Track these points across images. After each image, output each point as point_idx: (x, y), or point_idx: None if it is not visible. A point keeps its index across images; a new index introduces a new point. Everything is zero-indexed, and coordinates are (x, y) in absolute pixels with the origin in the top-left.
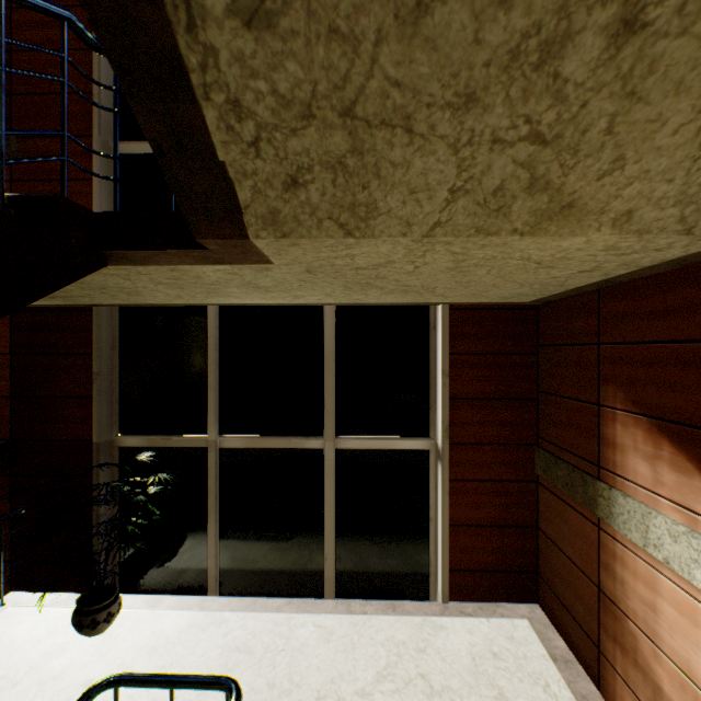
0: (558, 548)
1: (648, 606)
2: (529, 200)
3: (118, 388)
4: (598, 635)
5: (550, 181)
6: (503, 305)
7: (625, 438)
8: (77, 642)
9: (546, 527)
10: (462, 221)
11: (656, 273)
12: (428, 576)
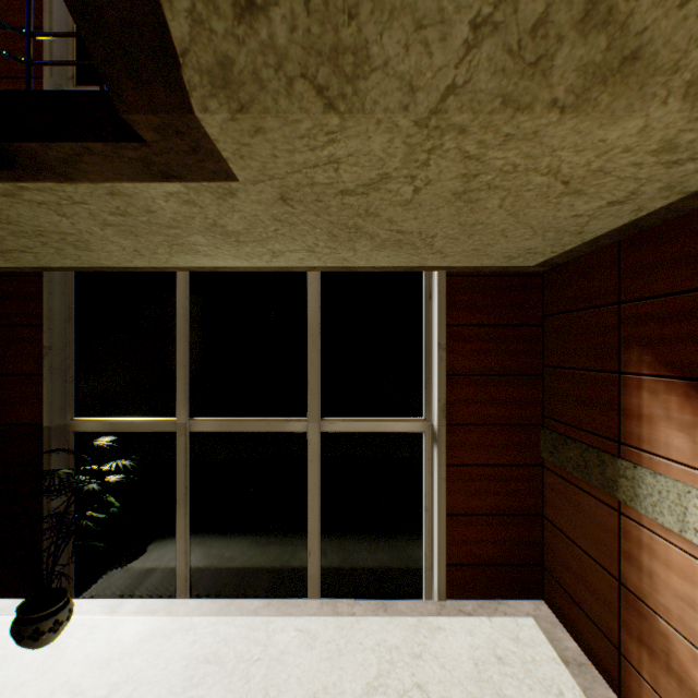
0: (567, 537)
1: (686, 601)
2: (580, 46)
3: (75, 365)
4: (619, 635)
5: (614, 7)
6: (505, 271)
7: (655, 407)
8: (17, 656)
9: (552, 515)
10: (485, 85)
11: (697, 207)
12: (423, 572)
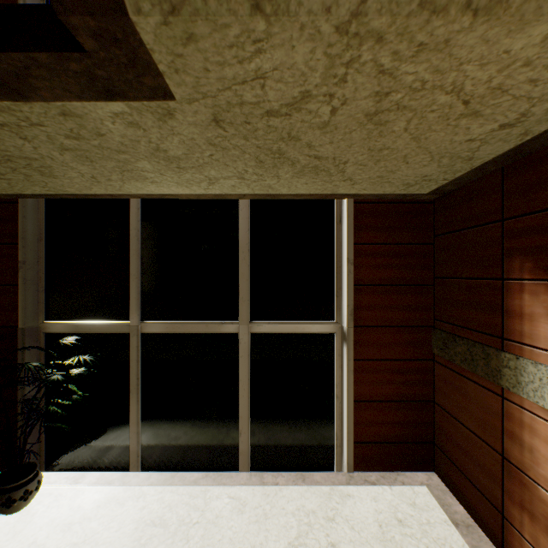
0: (455, 419)
1: None
2: None
3: (45, 277)
4: (502, 502)
5: None
6: (402, 199)
7: (535, 307)
8: None
9: (442, 401)
10: None
11: None
12: (334, 448)
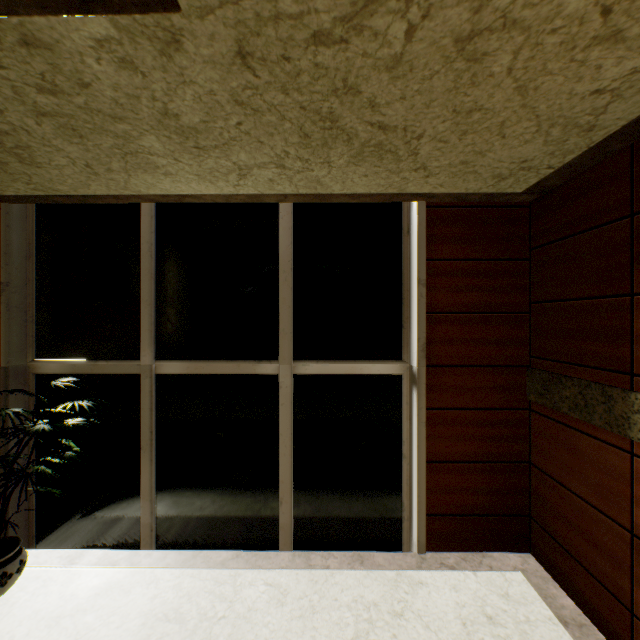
0: (561, 485)
1: None
2: None
3: (35, 304)
4: (631, 595)
5: None
6: (489, 202)
7: None
8: None
9: (542, 461)
10: None
11: None
12: (401, 522)
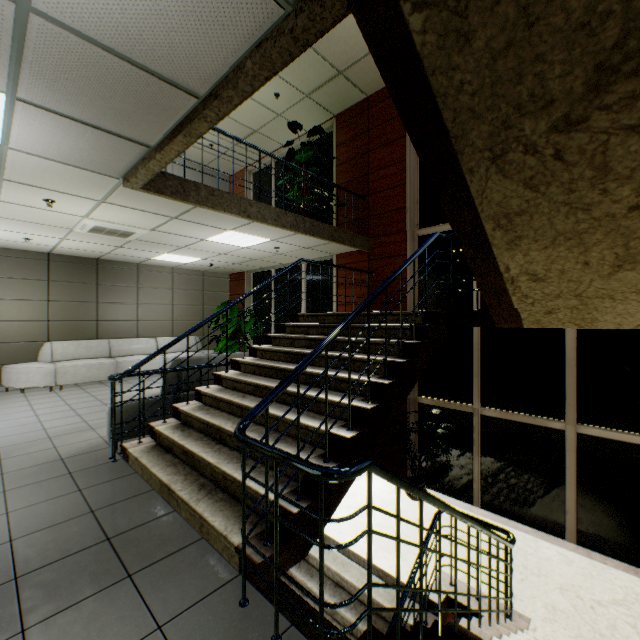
0: None
1: None
2: None
3: None
4: None
5: None
6: None
7: None
8: (406, 500)
9: None
10: None
11: None
12: None
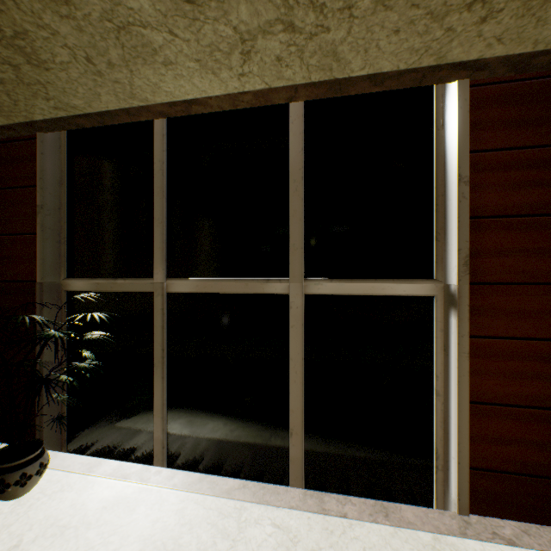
0: None
1: None
2: None
3: (67, 227)
4: None
5: None
6: None
7: None
8: None
9: None
10: None
11: None
12: (433, 472)
